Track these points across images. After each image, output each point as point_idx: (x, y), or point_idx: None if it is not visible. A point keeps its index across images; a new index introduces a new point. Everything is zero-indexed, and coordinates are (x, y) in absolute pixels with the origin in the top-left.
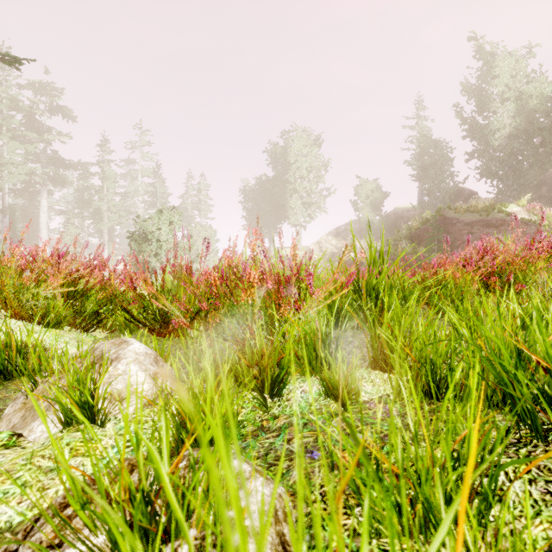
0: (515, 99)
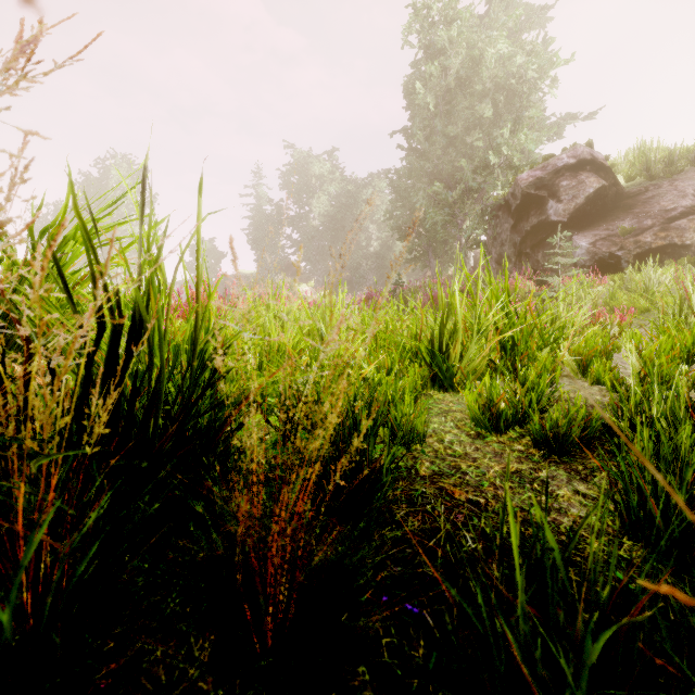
0: (324, 197)
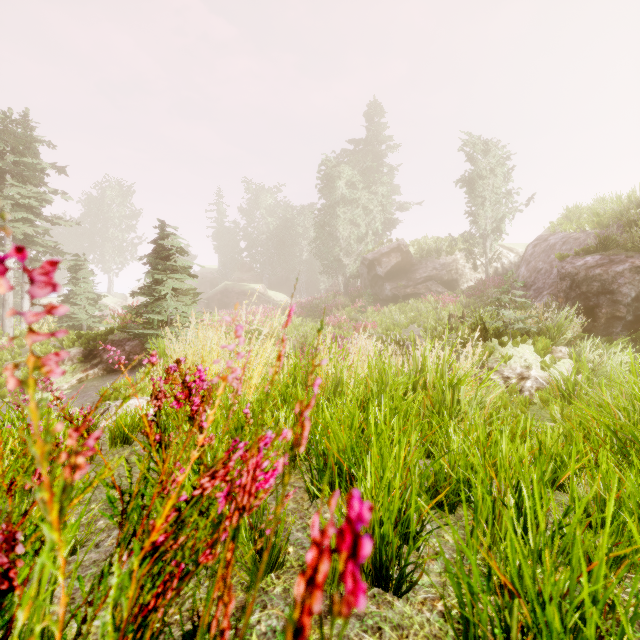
0: (269, 218)
